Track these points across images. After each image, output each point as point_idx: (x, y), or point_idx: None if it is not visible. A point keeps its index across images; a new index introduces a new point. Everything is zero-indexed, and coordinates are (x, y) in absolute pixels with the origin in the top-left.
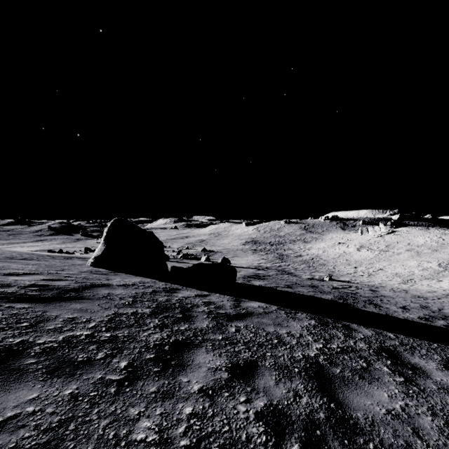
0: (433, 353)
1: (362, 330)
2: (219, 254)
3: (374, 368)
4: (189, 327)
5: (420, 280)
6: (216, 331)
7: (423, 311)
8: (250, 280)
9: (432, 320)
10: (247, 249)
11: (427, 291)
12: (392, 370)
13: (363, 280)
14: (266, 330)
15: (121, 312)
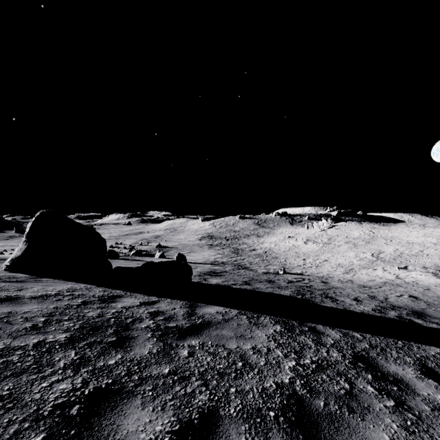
0: (403, 354)
1: (329, 333)
2: (175, 250)
3: (359, 390)
4: (123, 358)
5: (359, 269)
6: (162, 359)
7: (373, 301)
8: (206, 278)
9: (384, 311)
10: (203, 244)
11: (368, 280)
12: (377, 390)
13: (313, 272)
14: (227, 348)
15: (16, 345)
